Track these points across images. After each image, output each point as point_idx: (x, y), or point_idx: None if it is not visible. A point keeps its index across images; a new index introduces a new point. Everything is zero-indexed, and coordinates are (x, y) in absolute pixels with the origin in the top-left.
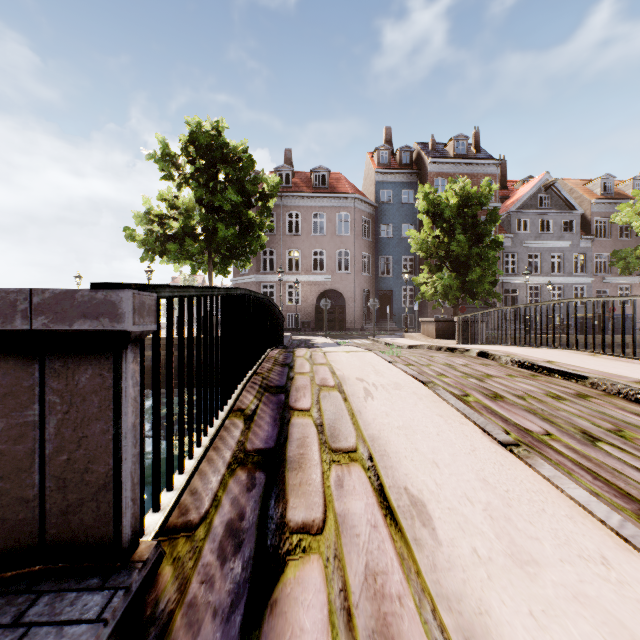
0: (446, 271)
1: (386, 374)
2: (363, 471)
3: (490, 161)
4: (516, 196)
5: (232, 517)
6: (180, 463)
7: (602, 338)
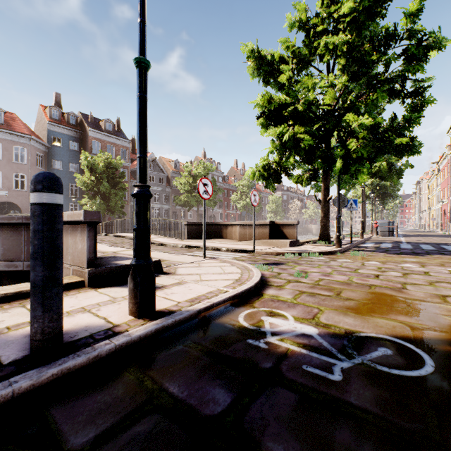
0: (99, 198)
1: None
2: None
3: (125, 140)
4: None
5: None
6: None
7: None
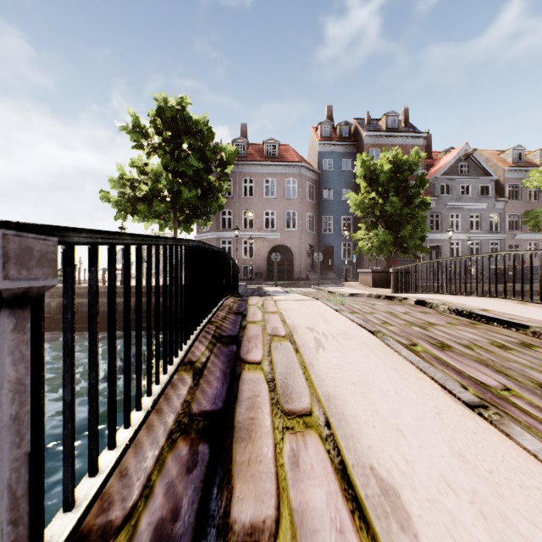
0: (380, 228)
1: (334, 323)
2: (320, 442)
3: (417, 134)
4: (440, 164)
5: (163, 515)
6: (110, 437)
7: (530, 288)
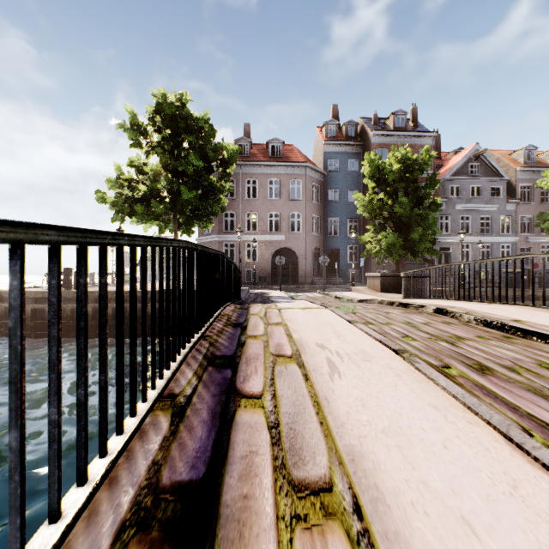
0: (389, 231)
1: (349, 338)
2: None
3: (426, 133)
4: (449, 165)
5: None
6: None
7: None
